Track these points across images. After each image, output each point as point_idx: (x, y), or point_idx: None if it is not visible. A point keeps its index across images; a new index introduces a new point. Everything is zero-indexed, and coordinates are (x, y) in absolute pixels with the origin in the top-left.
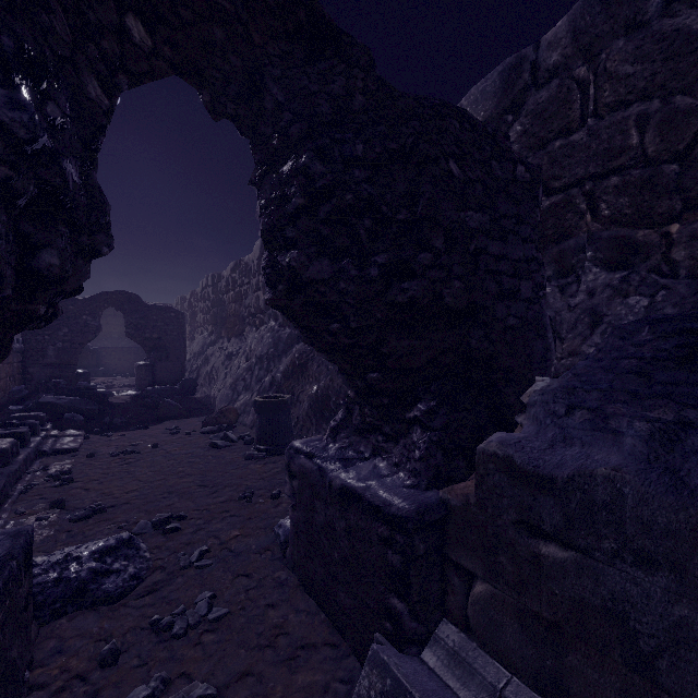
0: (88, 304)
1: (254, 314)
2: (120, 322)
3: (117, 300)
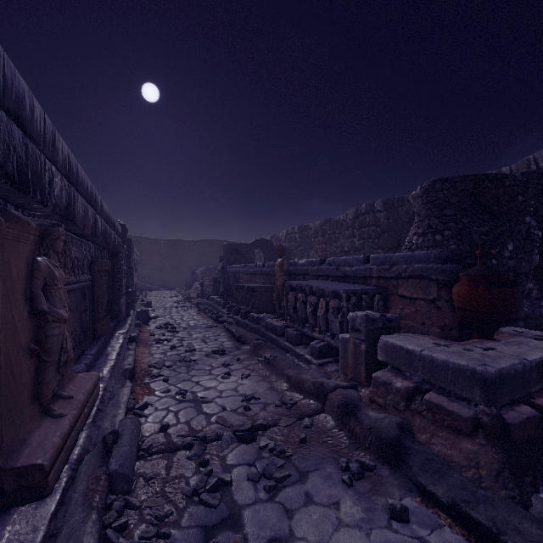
0: (252, 247)
1: (347, 251)
2: (218, 255)
3: (261, 244)
